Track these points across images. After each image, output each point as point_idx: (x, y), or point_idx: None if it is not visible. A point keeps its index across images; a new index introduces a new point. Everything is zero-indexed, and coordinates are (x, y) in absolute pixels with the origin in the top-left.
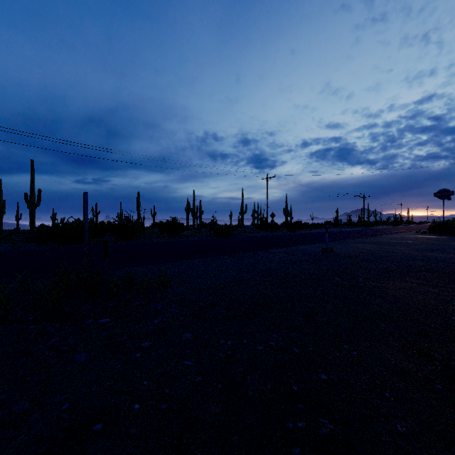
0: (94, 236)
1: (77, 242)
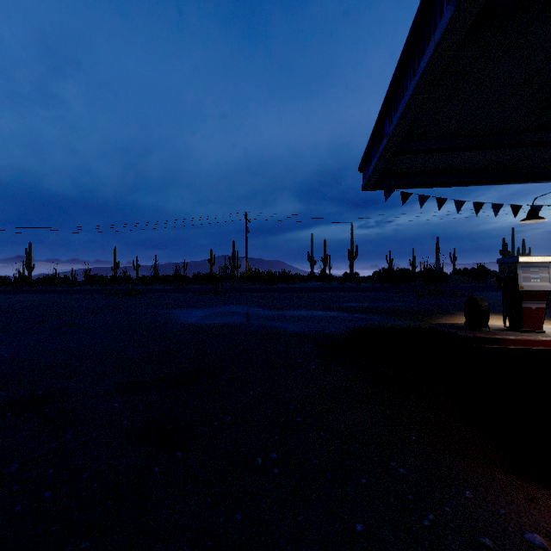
0: (410, 280)
1: (401, 284)
